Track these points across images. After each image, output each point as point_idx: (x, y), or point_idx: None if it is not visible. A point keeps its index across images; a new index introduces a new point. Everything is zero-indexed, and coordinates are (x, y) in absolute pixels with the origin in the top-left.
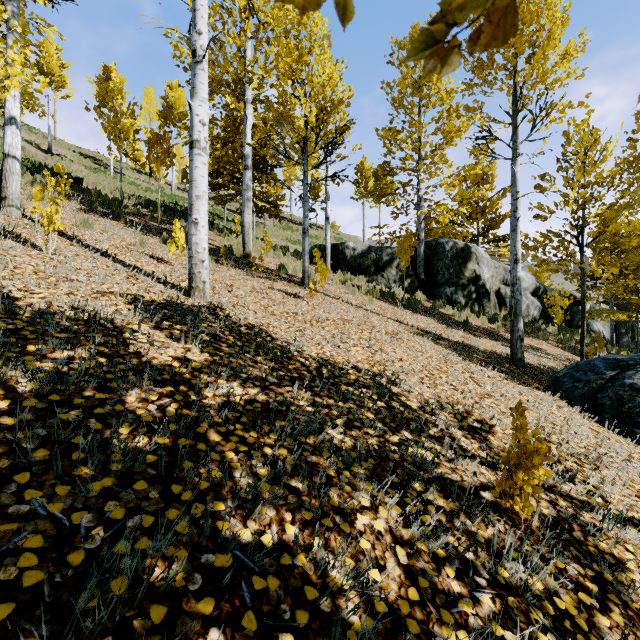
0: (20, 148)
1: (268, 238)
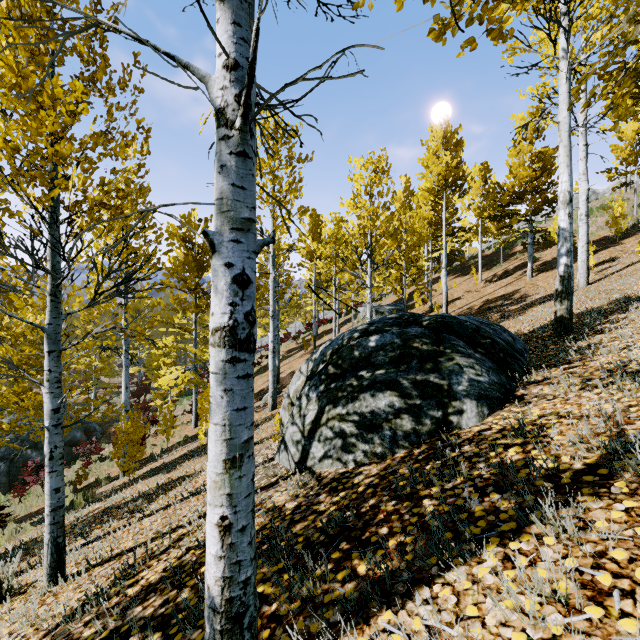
0: None
1: None
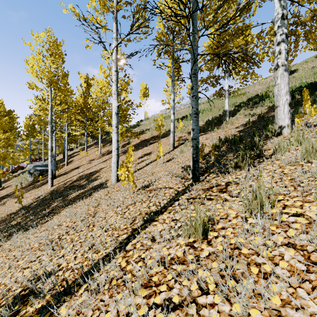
0: (172, 128)
1: (303, 99)
